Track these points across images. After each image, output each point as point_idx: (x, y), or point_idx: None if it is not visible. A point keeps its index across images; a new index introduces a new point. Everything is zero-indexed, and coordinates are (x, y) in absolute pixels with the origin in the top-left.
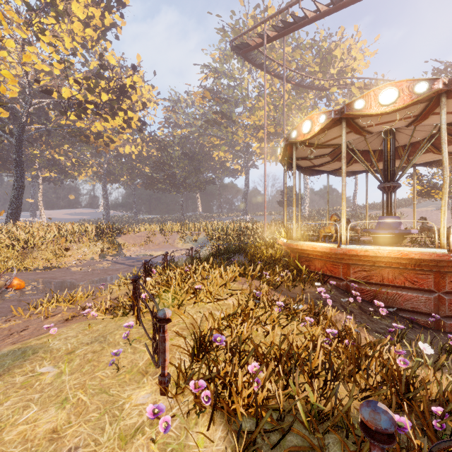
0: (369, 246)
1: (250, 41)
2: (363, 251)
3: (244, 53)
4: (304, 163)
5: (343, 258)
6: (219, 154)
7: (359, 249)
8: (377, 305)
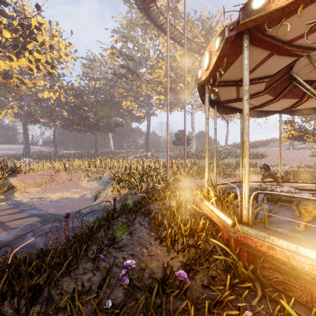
0: None
1: None
2: None
3: (147, 5)
4: (227, 94)
5: None
6: (126, 103)
7: None
8: None
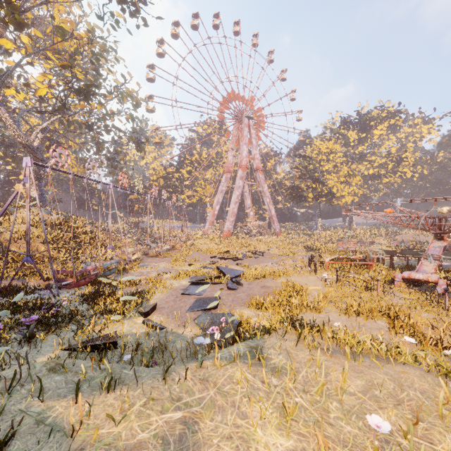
0: None
1: None
2: None
3: None
4: None
5: None
6: None
7: None
8: None
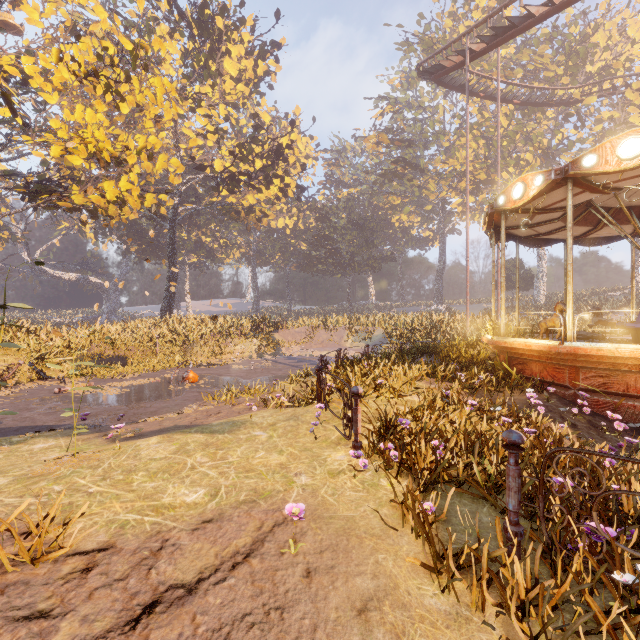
0: (603, 344)
1: (445, 61)
2: (595, 349)
3: (437, 78)
4: (523, 232)
5: (568, 359)
6: (400, 218)
7: (590, 347)
8: (611, 418)
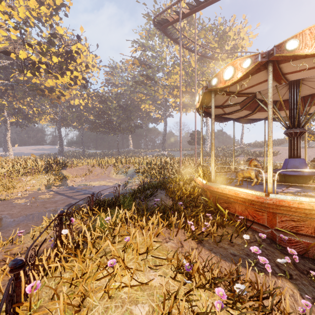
0: (302, 198)
1: (168, 17)
2: (296, 202)
3: (164, 27)
4: (217, 111)
5: (270, 206)
6: (145, 106)
7: (292, 201)
8: None
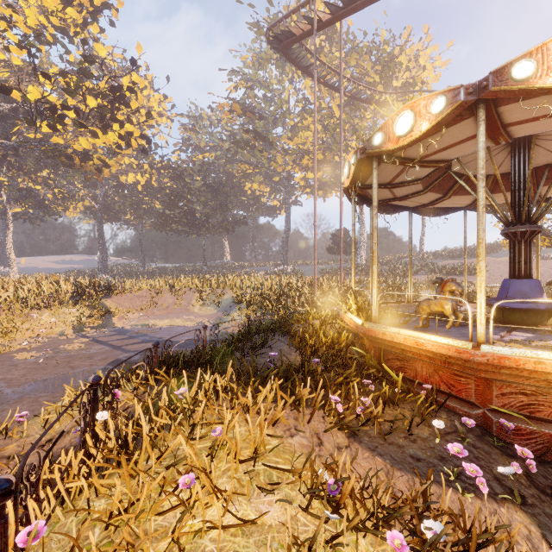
0: (542, 352)
1: (294, 28)
2: (532, 361)
3: (286, 46)
4: (380, 194)
5: (481, 367)
6: (252, 186)
7: (524, 358)
8: None
